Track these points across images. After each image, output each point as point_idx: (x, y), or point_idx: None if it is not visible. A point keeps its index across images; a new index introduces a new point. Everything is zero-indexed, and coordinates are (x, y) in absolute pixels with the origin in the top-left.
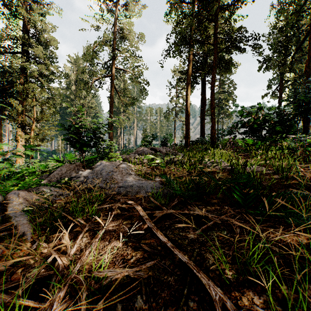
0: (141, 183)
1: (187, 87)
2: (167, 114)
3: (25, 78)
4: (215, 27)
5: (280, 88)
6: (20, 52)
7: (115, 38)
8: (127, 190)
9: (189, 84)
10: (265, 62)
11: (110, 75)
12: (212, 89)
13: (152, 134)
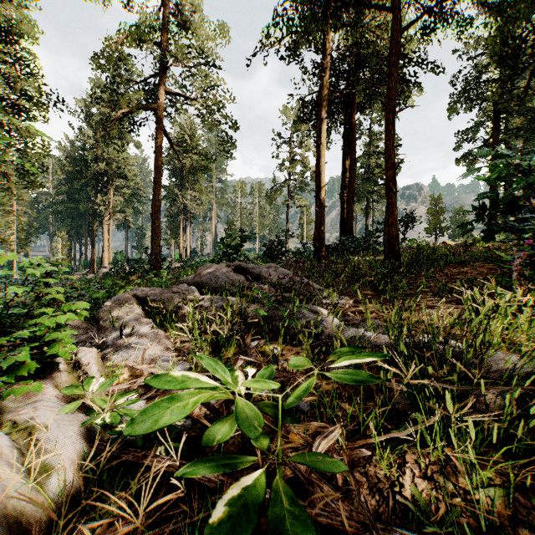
0: None
1: (319, 126)
2: (273, 194)
3: None
4: None
5: (494, 142)
6: None
7: (166, 30)
8: None
9: (325, 121)
10: (464, 92)
11: (154, 106)
12: (390, 120)
13: (241, 230)
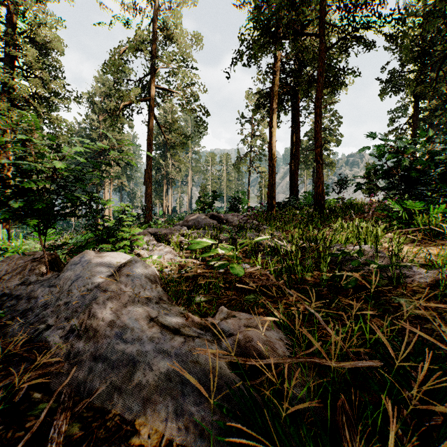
0: (167, 348)
1: (271, 114)
2: (237, 163)
3: (7, 101)
4: (324, 5)
5: (414, 120)
6: (1, 58)
7: (155, 40)
8: (115, 376)
9: (275, 110)
10: (390, 80)
11: (147, 98)
12: (318, 113)
13: (214, 191)
